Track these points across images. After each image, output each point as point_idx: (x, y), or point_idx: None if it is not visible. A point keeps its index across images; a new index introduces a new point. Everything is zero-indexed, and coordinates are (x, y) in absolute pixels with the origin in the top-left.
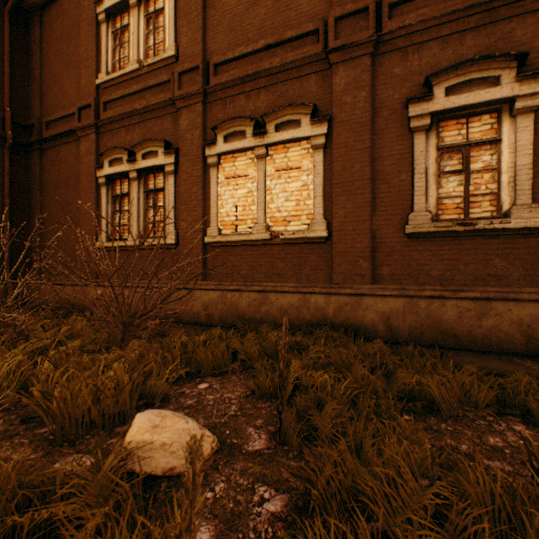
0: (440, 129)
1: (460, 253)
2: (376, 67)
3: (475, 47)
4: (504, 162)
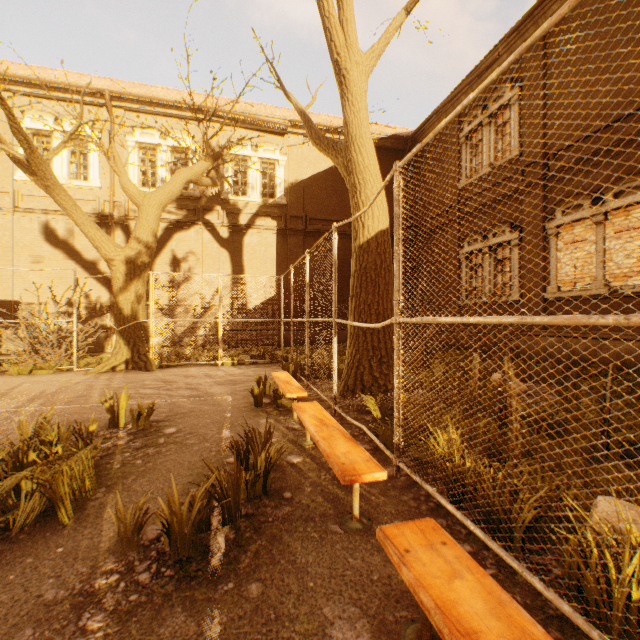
0: None
1: None
2: None
3: None
4: None
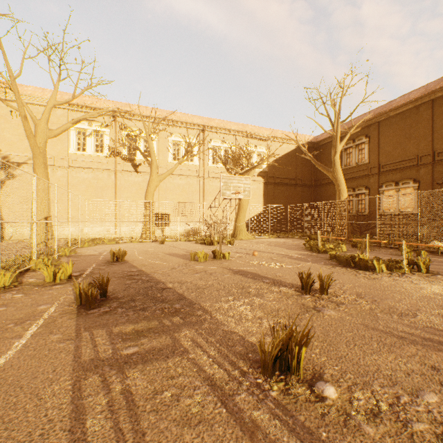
0: None
1: None
2: (433, 168)
3: None
4: None
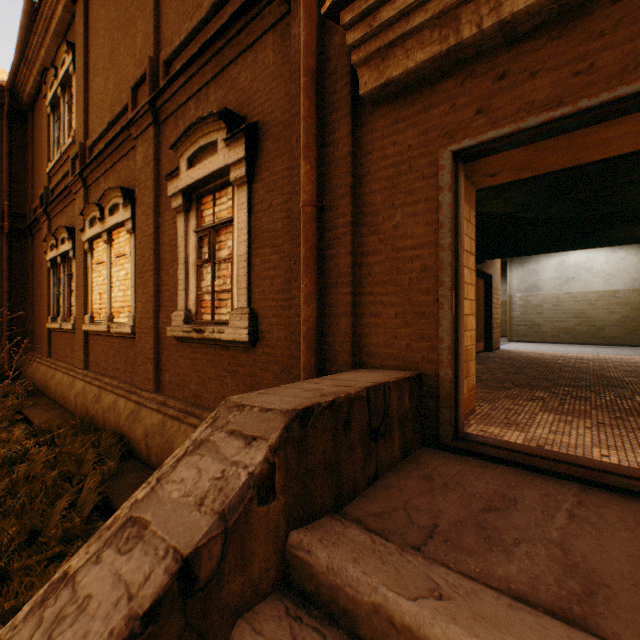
0: (206, 206)
1: (207, 364)
2: (163, 137)
3: (216, 102)
4: (235, 249)
